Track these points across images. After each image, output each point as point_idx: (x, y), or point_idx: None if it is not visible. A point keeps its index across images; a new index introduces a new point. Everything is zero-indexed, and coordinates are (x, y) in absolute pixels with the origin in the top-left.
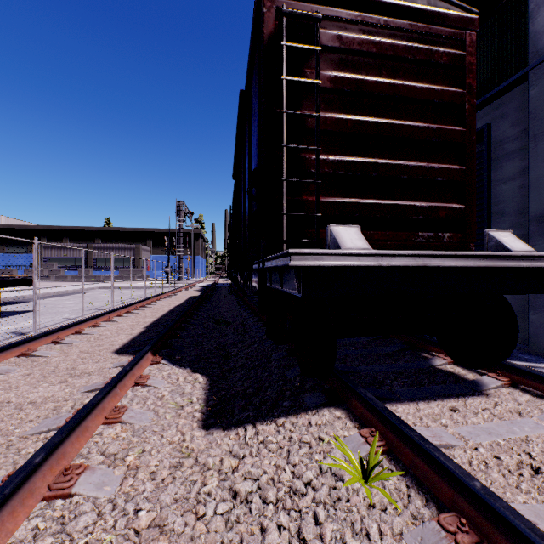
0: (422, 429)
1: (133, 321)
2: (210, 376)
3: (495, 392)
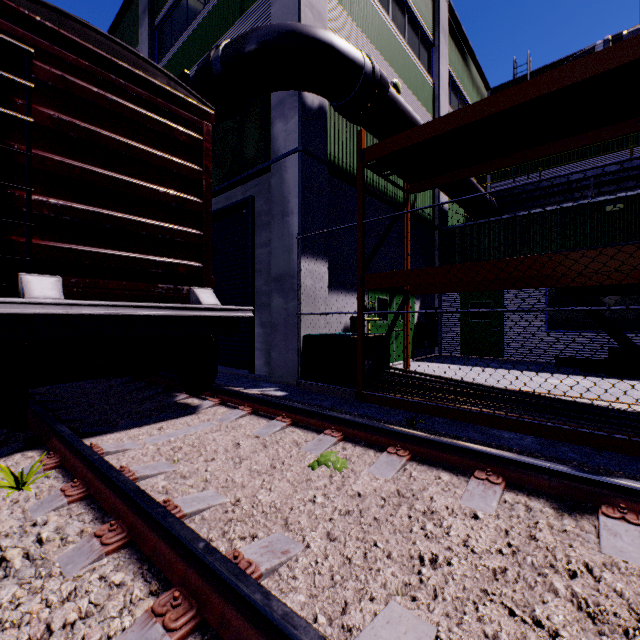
0: (110, 445)
1: None
2: None
3: (205, 410)
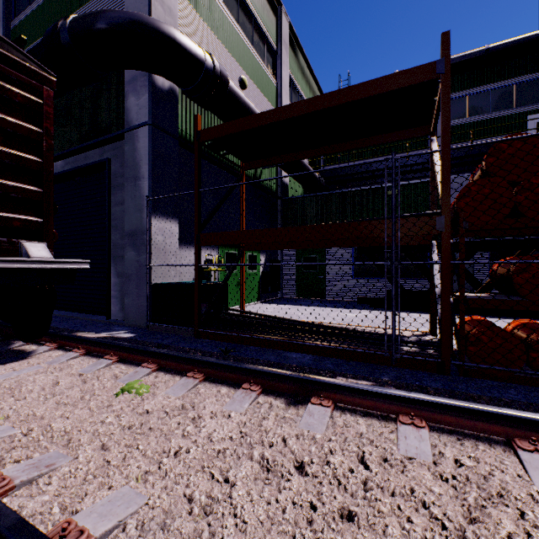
0: None
1: None
2: None
3: (39, 355)
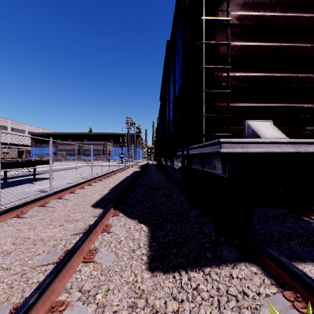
0: None
1: (102, 186)
2: (150, 226)
3: None
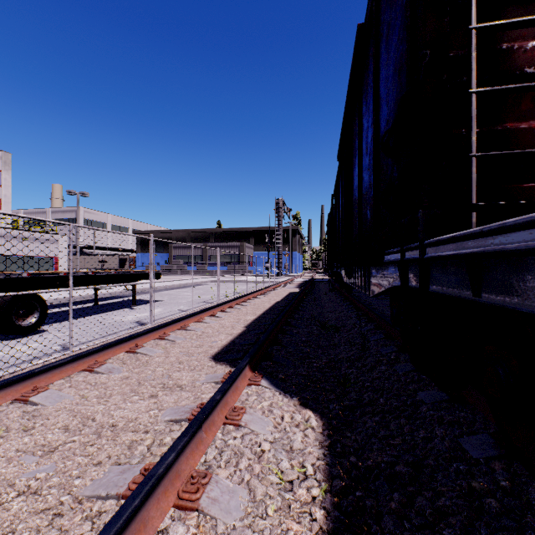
0: None
1: (234, 318)
2: (326, 416)
3: None
